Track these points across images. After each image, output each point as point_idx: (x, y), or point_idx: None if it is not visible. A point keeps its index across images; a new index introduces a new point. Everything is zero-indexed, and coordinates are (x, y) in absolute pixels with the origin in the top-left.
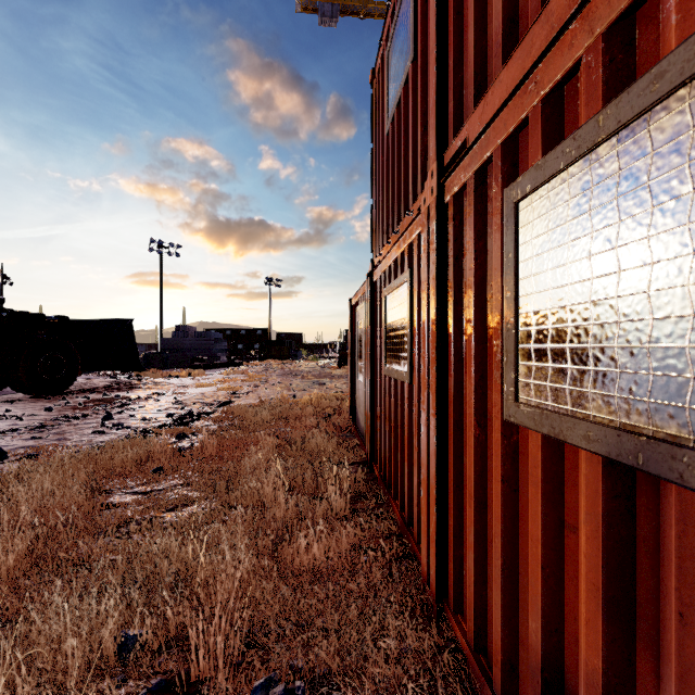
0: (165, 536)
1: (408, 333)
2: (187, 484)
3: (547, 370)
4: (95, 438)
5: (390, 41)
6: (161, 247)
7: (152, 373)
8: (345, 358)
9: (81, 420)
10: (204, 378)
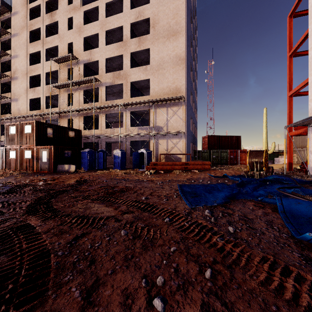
0: None
1: (15, 155)
2: None
3: (26, 157)
4: None
5: (11, 126)
6: None
7: None
8: None
9: None
10: None
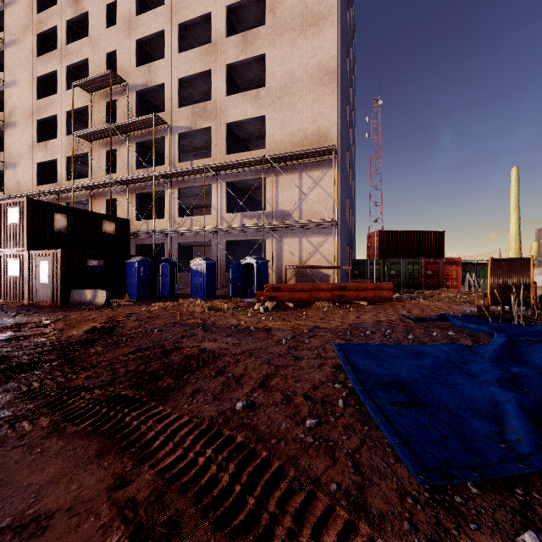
0: None
1: None
2: None
3: (10, 273)
4: None
5: None
6: None
7: None
8: None
9: None
10: None
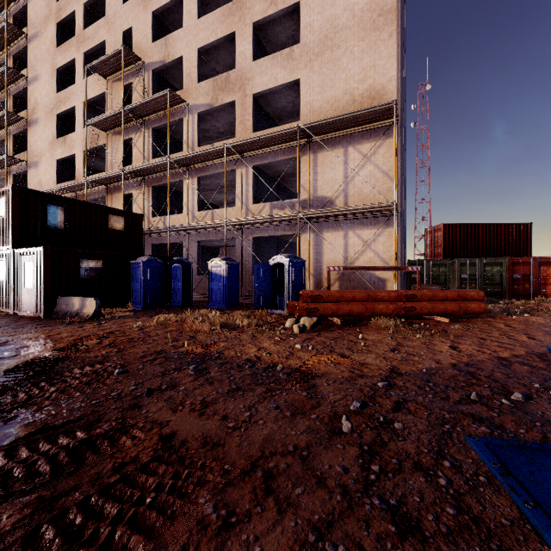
0: None
1: None
2: None
3: None
4: None
5: None
6: None
7: None
8: None
9: None
10: None
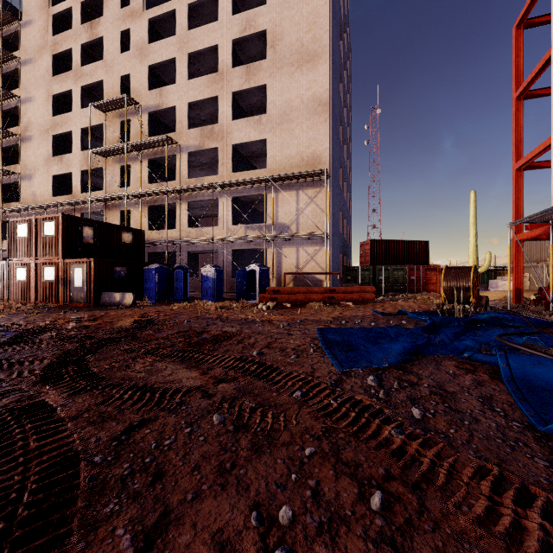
0: None
1: (27, 275)
2: None
3: (46, 278)
4: None
5: (19, 224)
6: None
7: None
8: None
9: None
10: None
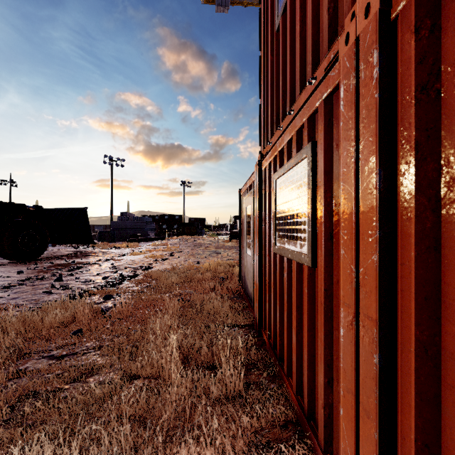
0: (52, 425)
1: (309, 212)
2: (98, 348)
3: None
4: (42, 297)
5: None
6: (111, 160)
7: (103, 244)
8: (234, 235)
9: (39, 282)
10: (137, 248)
